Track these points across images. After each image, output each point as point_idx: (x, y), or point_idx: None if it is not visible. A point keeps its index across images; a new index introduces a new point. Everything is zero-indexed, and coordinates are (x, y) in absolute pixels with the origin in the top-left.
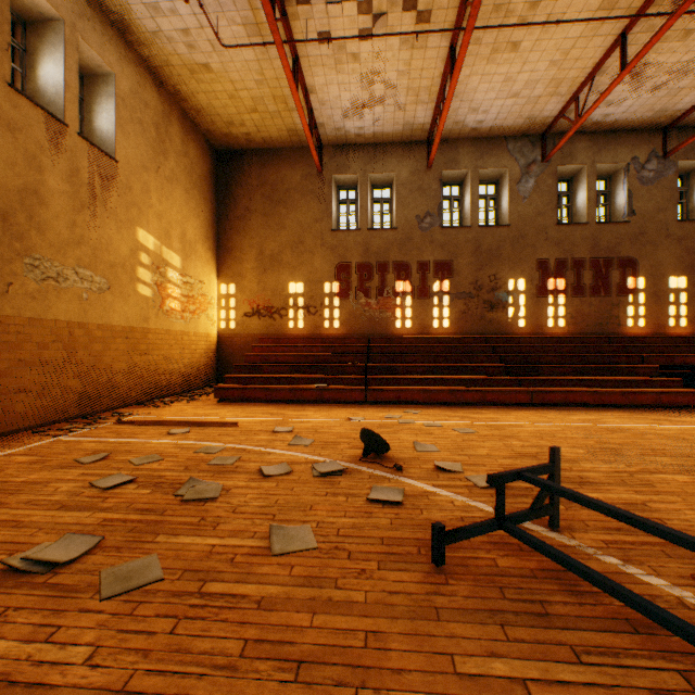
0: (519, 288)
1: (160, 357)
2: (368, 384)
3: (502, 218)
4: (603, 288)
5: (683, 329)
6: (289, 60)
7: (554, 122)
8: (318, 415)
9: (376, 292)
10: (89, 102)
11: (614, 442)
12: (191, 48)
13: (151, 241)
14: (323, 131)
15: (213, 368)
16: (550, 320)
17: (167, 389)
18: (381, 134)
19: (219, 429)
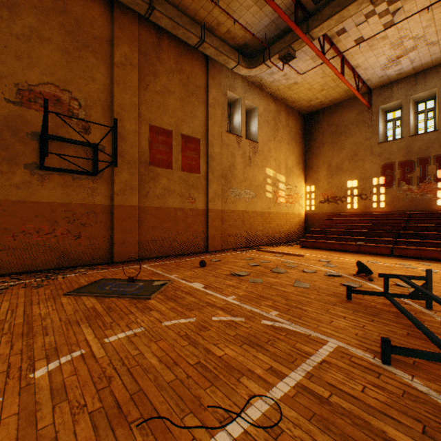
0: None
1: (275, 225)
2: (396, 245)
3: None
4: None
5: None
6: (338, 60)
7: None
8: (350, 258)
9: (416, 180)
10: (248, 122)
11: None
12: (287, 79)
13: (271, 172)
14: (369, 83)
15: (302, 231)
16: None
17: (278, 240)
18: (420, 65)
19: (295, 257)
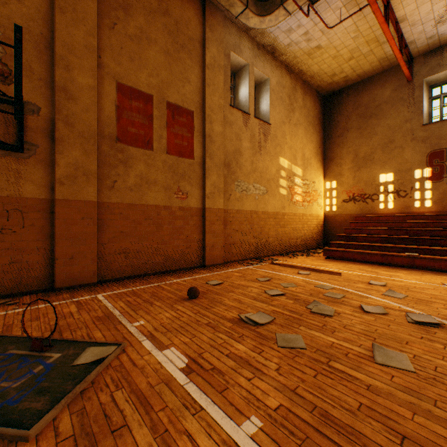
0: None
1: (290, 229)
2: None
3: None
4: None
5: None
6: (380, 8)
7: None
8: (409, 277)
9: None
10: (257, 98)
11: None
12: (308, 41)
13: (286, 163)
14: (412, 47)
15: (320, 237)
16: None
17: (294, 247)
18: None
19: (328, 275)
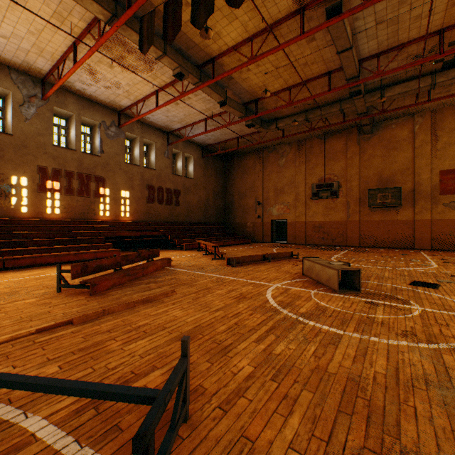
0: (23, 183)
1: None
2: None
3: (8, 128)
4: (86, 192)
5: (128, 218)
6: None
7: (49, 75)
8: None
9: None
10: None
11: (26, 286)
12: None
13: None
14: None
15: None
16: (49, 209)
17: None
18: None
19: None
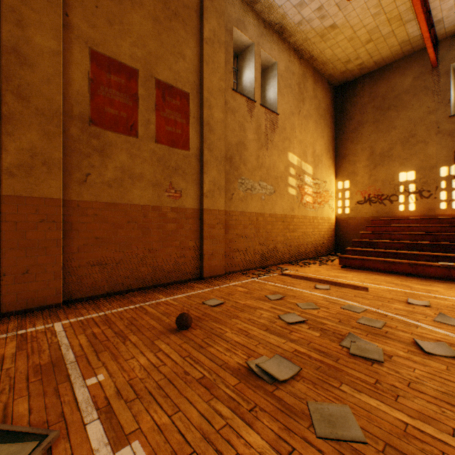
0: None
1: (300, 234)
2: None
3: None
4: None
5: None
6: None
7: None
8: (452, 293)
9: None
10: (263, 86)
11: None
12: (322, 18)
13: (295, 159)
14: (439, 27)
15: (332, 242)
16: None
17: (304, 254)
18: None
19: (352, 291)
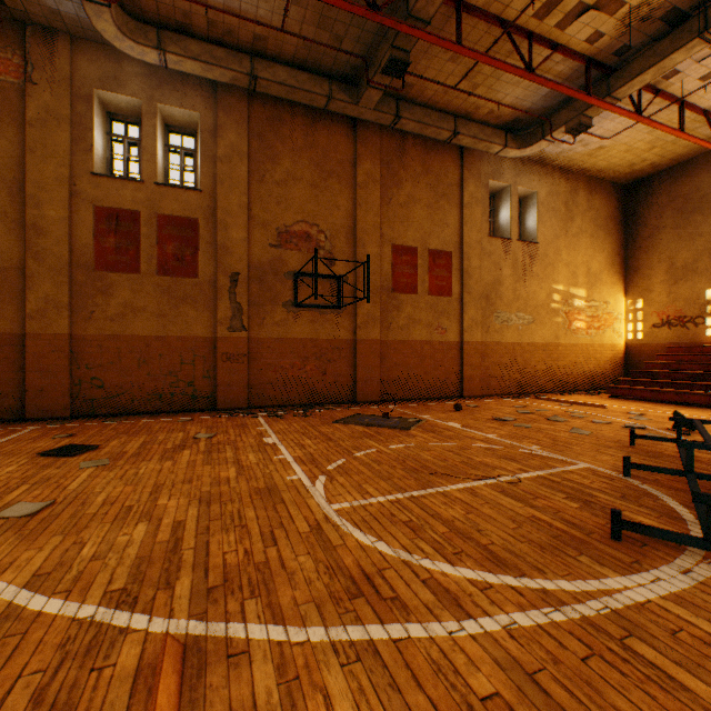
0: None
1: (567, 363)
2: None
3: None
4: None
5: None
6: (674, 107)
7: None
8: (686, 412)
9: None
10: (522, 214)
11: None
12: (585, 146)
13: (560, 284)
14: None
15: (618, 374)
16: None
17: (573, 386)
18: None
19: (590, 407)
